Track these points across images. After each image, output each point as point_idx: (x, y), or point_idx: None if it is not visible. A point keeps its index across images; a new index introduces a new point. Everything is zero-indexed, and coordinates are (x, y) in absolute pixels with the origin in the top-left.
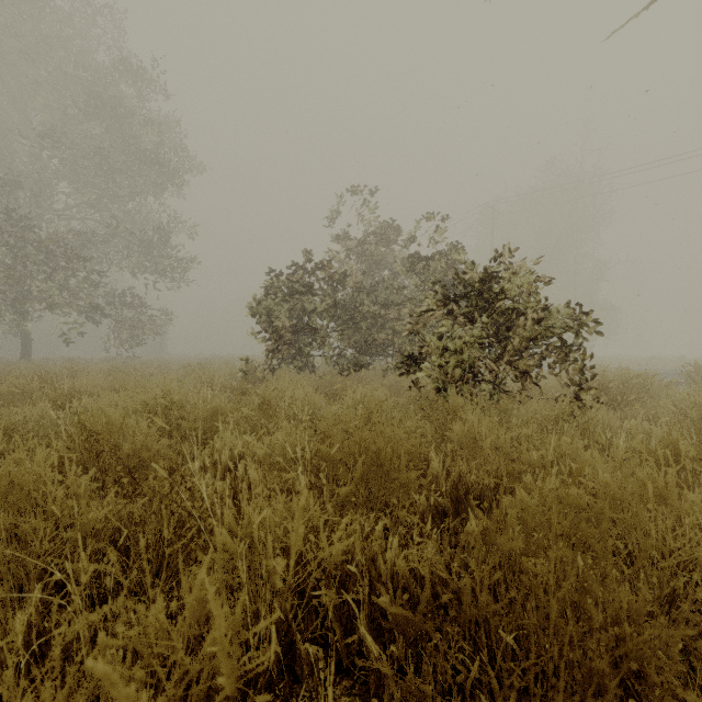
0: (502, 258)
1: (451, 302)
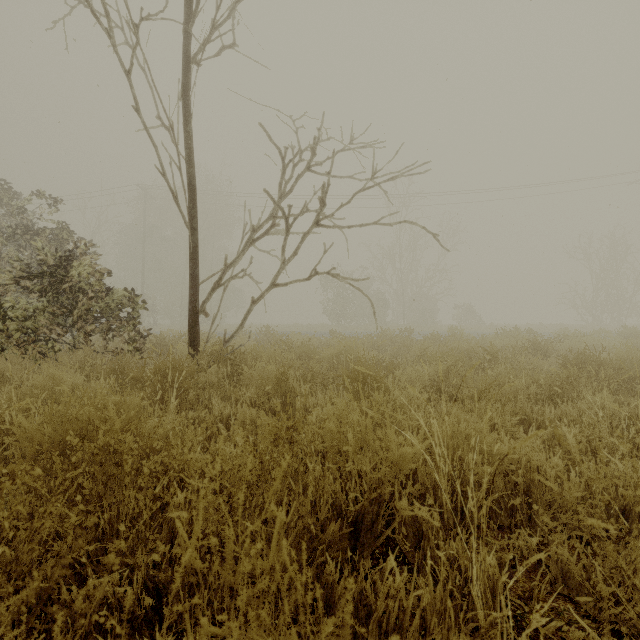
0: (79, 250)
1: (24, 279)
